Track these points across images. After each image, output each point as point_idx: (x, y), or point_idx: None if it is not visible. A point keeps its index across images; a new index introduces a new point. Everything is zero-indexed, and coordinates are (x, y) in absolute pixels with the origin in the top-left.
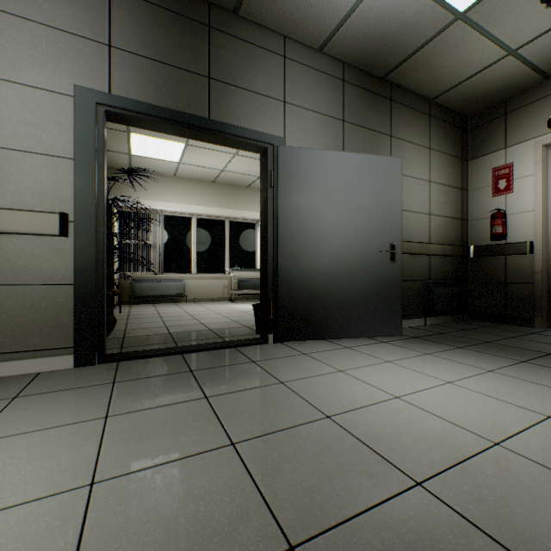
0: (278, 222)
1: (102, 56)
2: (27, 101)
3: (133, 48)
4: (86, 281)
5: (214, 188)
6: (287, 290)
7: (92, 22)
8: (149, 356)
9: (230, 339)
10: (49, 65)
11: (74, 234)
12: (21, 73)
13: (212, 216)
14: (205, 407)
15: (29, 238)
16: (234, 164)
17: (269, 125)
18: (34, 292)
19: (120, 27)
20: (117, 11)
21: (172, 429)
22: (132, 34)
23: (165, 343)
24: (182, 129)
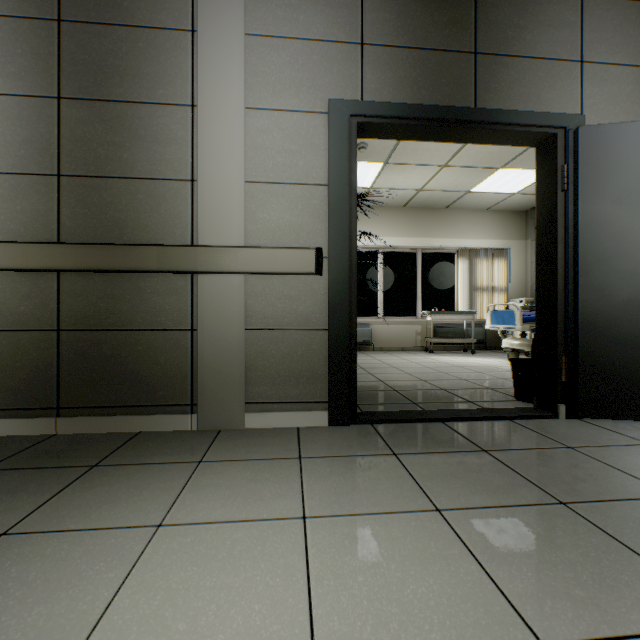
0: (577, 240)
1: (353, 59)
2: (284, 128)
3: (386, 40)
4: (339, 326)
5: (404, 213)
6: (594, 341)
7: (344, 22)
8: (403, 421)
9: (487, 406)
10: (304, 83)
11: (328, 272)
12: (279, 99)
13: (401, 248)
14: (582, 523)
15: (287, 278)
16: (437, 180)
17: (557, 100)
18: (291, 337)
19: (372, 19)
20: (369, 0)
21: (569, 557)
22: (384, 23)
23: (404, 404)
24: (440, 129)
